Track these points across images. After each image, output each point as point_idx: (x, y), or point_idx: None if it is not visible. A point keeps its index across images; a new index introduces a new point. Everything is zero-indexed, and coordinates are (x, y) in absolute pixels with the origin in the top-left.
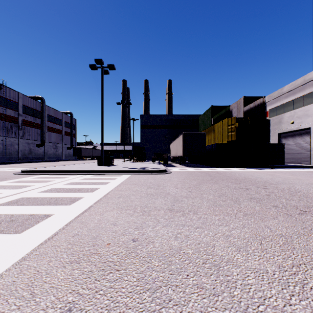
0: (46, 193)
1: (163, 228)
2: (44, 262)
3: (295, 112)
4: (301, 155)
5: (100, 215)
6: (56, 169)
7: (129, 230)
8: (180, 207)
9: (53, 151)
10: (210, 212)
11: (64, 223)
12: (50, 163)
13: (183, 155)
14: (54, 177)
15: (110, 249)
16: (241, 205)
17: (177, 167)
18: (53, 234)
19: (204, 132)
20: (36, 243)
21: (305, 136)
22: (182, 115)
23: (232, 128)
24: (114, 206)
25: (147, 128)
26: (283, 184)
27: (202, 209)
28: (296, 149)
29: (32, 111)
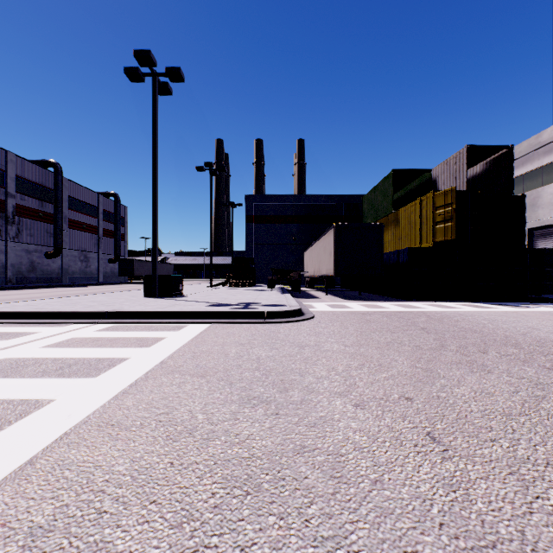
0: None
1: None
2: None
3: None
4: None
5: None
6: (19, 310)
7: None
8: None
9: (79, 266)
10: None
11: None
12: (64, 289)
13: (334, 273)
14: None
15: None
16: None
17: (323, 300)
18: None
19: (381, 224)
20: None
21: None
22: (327, 195)
23: (446, 214)
24: None
25: (260, 222)
26: None
27: None
28: None
29: (35, 188)
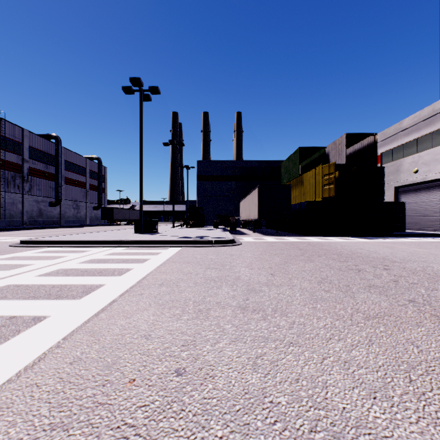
0: (48, 278)
1: (230, 345)
2: (0, 427)
3: (419, 156)
4: (429, 218)
5: (126, 319)
6: (72, 239)
7: (172, 348)
8: (258, 303)
9: (72, 212)
10: (308, 312)
11: (62, 334)
12: (67, 229)
13: (258, 218)
14: (67, 251)
15: (133, 394)
16: (356, 299)
17: (250, 235)
18: (36, 357)
19: (289, 185)
20: (0, 380)
21: (435, 191)
22: (257, 161)
23: (330, 179)
24: (151, 300)
25: (207, 180)
26: (412, 262)
27: (295, 306)
28: (421, 209)
29: (42, 155)
